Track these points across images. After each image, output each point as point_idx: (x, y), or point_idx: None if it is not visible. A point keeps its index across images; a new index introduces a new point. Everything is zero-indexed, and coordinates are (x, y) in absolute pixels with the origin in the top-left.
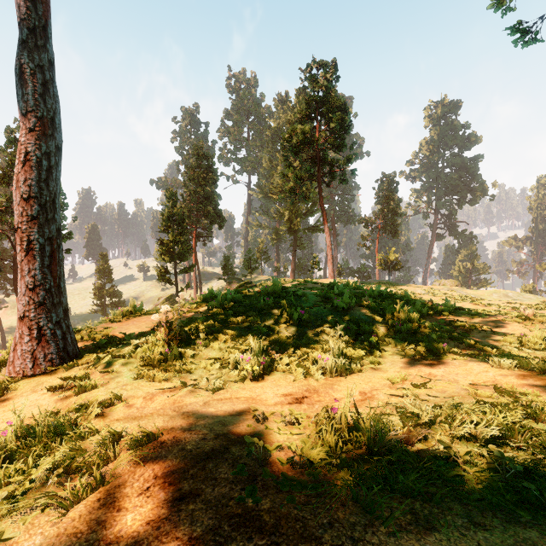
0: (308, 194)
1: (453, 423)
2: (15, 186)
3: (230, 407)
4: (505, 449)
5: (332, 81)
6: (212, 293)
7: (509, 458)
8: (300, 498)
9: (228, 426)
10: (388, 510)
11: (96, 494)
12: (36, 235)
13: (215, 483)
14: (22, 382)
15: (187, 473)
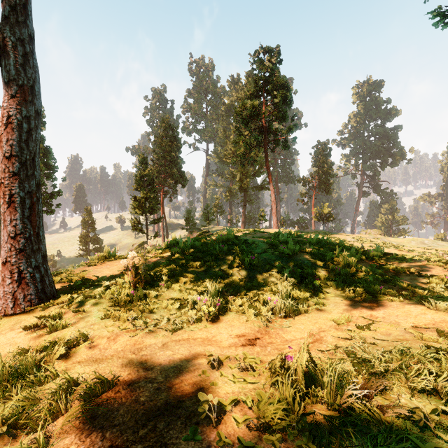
0: (256, 158)
1: (410, 373)
2: None
3: (187, 349)
4: None
5: (276, 64)
6: (175, 240)
7: None
8: None
9: (183, 373)
10: None
11: None
12: (17, 190)
13: None
14: (3, 320)
15: (136, 435)
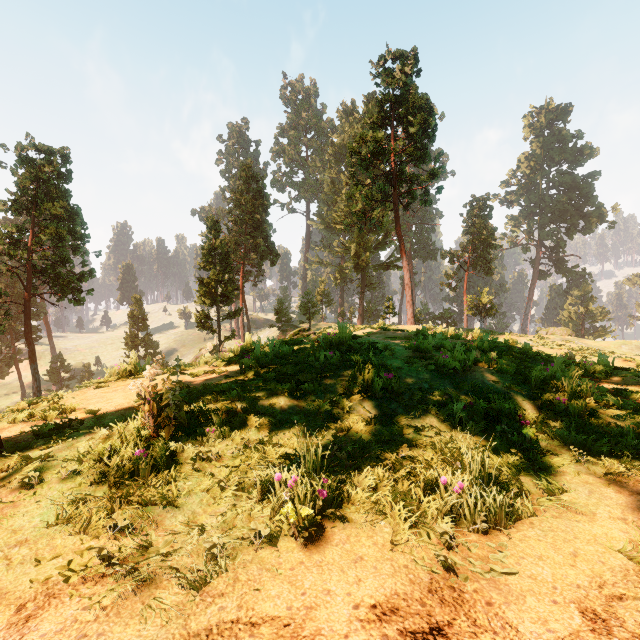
0: (381, 219)
1: None
2: None
3: None
4: None
5: (411, 76)
6: (250, 343)
7: None
8: None
9: None
10: None
11: None
12: None
13: None
14: None
15: None
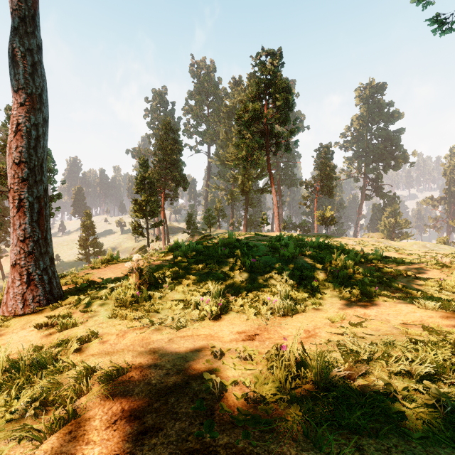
0: (258, 161)
1: (389, 360)
2: (8, 152)
3: (191, 343)
4: (439, 385)
5: (278, 66)
6: (177, 244)
7: (446, 395)
8: (254, 433)
9: (189, 362)
10: (337, 446)
11: (68, 426)
12: (26, 195)
13: (176, 417)
14: (14, 320)
15: (151, 407)
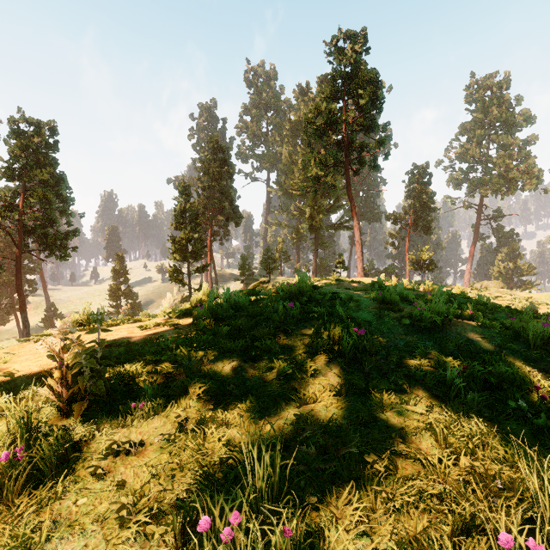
0: (334, 183)
1: None
2: None
3: None
4: None
5: (361, 53)
6: (207, 293)
7: None
8: None
9: None
10: None
11: None
12: None
13: None
14: None
15: None
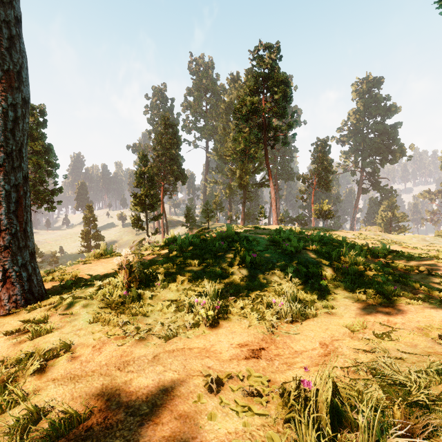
0: (256, 155)
1: None
2: None
3: (181, 363)
4: None
5: (276, 60)
6: (173, 237)
7: None
8: None
9: (174, 400)
10: None
11: None
12: (2, 182)
13: None
14: None
15: None
